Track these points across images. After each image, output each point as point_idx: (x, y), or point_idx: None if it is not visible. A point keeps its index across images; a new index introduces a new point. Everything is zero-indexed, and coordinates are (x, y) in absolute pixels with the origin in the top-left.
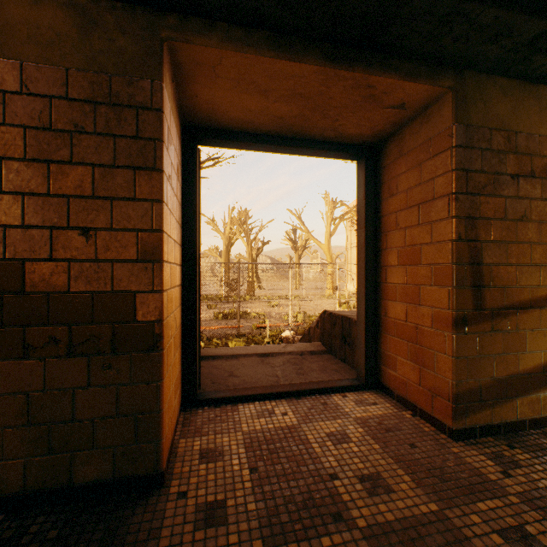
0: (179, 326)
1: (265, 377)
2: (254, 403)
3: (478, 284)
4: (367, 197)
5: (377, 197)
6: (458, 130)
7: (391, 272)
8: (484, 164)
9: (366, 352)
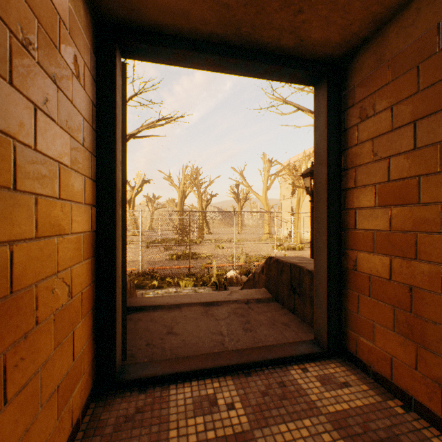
0: (85, 288)
1: (208, 335)
2: (191, 384)
3: None
4: (329, 125)
5: (341, 126)
6: None
7: (364, 215)
8: None
9: (328, 312)
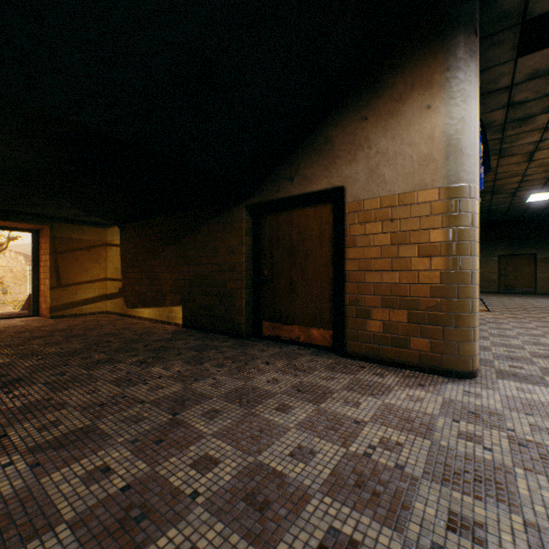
0: None
1: None
2: None
3: (59, 278)
4: (34, 248)
5: (40, 248)
6: (52, 238)
7: (42, 275)
8: (62, 247)
9: (34, 303)
